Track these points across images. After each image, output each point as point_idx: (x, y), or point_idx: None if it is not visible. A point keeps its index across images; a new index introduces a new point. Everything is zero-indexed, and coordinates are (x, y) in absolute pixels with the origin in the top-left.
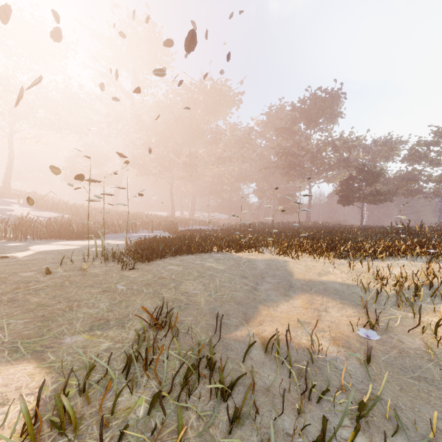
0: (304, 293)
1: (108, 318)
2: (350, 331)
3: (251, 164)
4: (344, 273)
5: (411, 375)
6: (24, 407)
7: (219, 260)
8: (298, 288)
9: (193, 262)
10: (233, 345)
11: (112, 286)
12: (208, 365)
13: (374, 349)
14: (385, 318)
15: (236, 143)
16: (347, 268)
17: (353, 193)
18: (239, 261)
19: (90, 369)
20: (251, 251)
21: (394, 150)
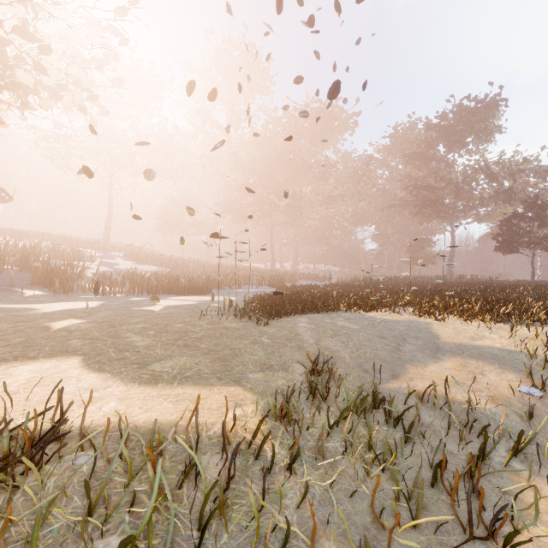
0: (454, 356)
1: (270, 363)
2: (511, 394)
3: (369, 202)
4: (504, 338)
5: None
6: (271, 402)
7: (350, 320)
8: (447, 351)
9: (322, 321)
10: (388, 394)
11: (257, 339)
12: (374, 402)
13: (538, 410)
14: None
15: (350, 177)
16: (507, 333)
17: (518, 236)
18: (373, 321)
19: (292, 390)
20: (384, 311)
21: None
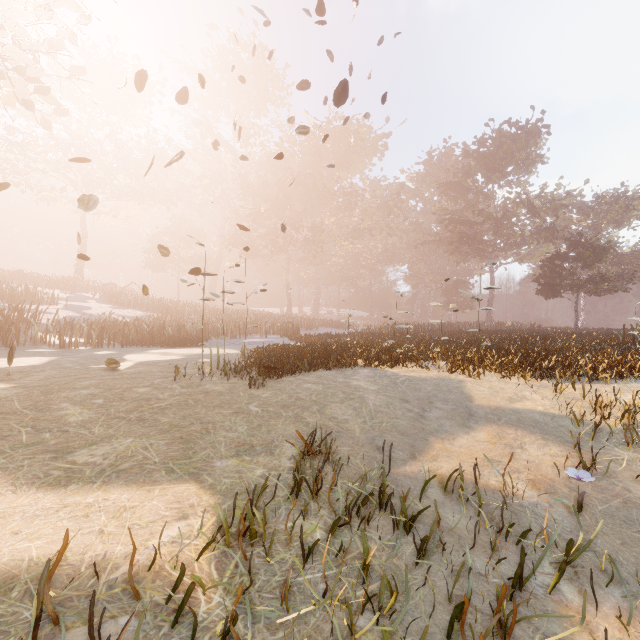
0: (489, 424)
1: (251, 443)
2: (555, 474)
3: (401, 238)
4: (547, 399)
5: (638, 529)
6: (221, 516)
7: (368, 378)
8: (481, 417)
9: (334, 380)
10: (403, 482)
11: (243, 407)
12: (381, 499)
13: (589, 496)
14: (605, 460)
15: (379, 207)
16: (551, 392)
17: (561, 278)
18: (396, 379)
19: (263, 490)
20: (411, 366)
21: (630, 210)
